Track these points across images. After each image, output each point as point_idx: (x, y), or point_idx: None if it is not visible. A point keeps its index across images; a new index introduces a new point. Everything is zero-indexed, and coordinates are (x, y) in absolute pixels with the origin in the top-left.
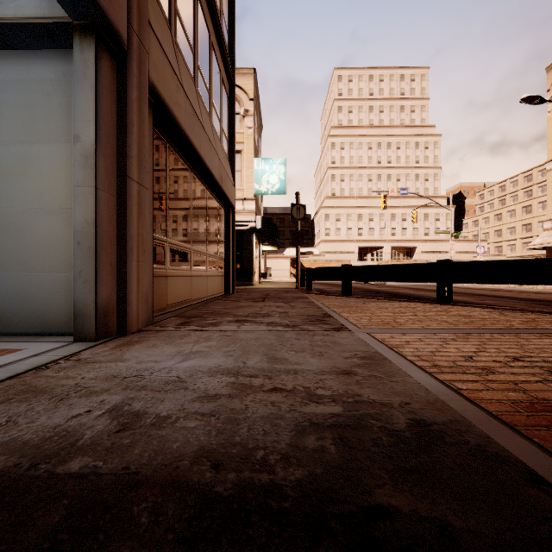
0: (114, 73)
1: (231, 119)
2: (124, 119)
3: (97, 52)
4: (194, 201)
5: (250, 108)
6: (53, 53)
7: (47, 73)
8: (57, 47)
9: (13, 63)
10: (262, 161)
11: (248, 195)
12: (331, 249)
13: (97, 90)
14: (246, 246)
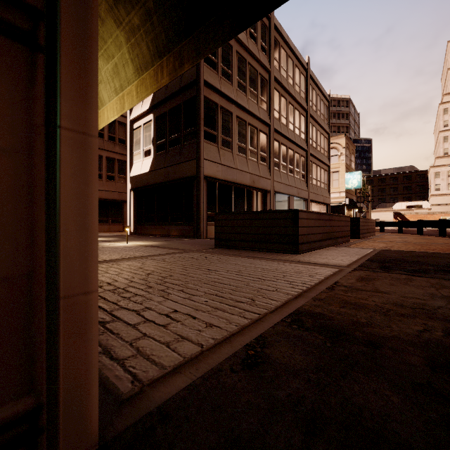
0: (306, 202)
1: (328, 177)
2: (307, 207)
3: (305, 202)
4: (316, 209)
5: (343, 151)
6: (299, 200)
7: (299, 203)
8: (300, 200)
9: (295, 202)
10: (349, 174)
11: (342, 190)
12: (442, 202)
13: (305, 206)
14: (341, 212)
